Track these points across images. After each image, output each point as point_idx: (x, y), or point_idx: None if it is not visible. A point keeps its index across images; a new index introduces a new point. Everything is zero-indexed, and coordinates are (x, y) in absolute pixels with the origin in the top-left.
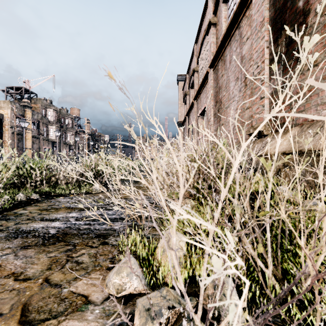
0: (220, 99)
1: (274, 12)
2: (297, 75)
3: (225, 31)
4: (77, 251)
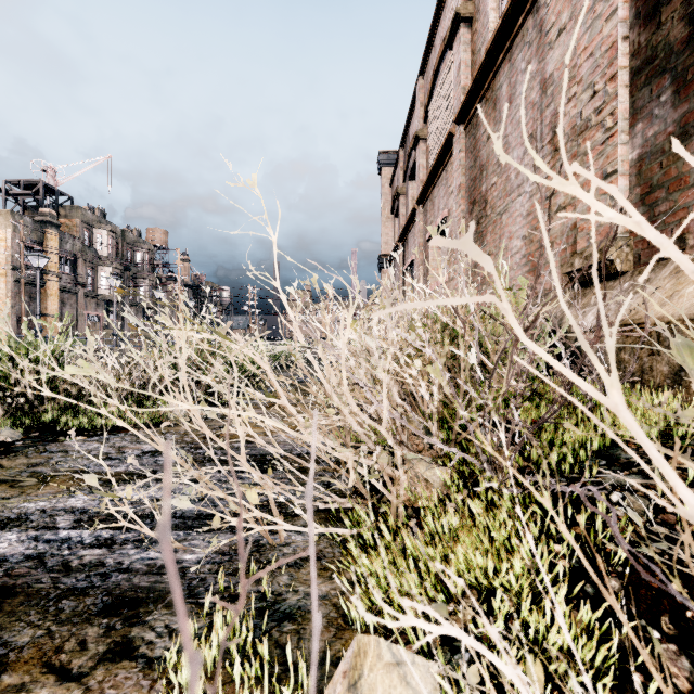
0: (484, 195)
1: None
2: None
3: (500, 23)
4: None
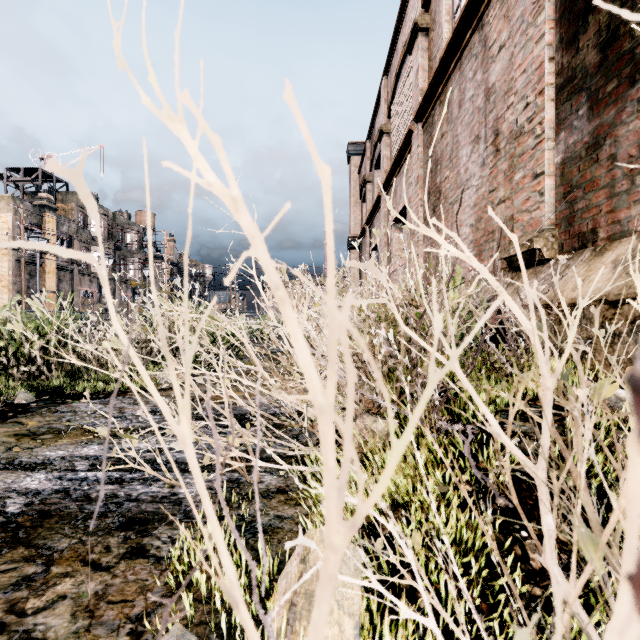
0: (438, 186)
1: None
2: (630, 115)
3: (451, 37)
4: (47, 588)
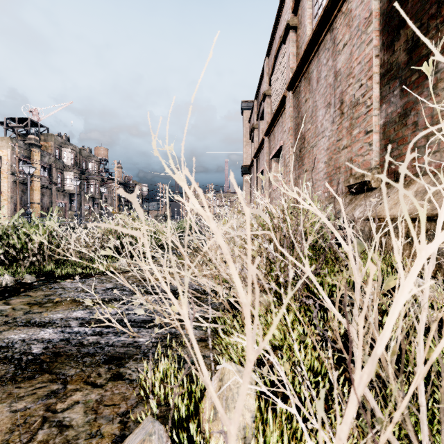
0: (303, 135)
1: (387, 3)
2: (426, 97)
3: (311, 35)
4: (67, 397)
